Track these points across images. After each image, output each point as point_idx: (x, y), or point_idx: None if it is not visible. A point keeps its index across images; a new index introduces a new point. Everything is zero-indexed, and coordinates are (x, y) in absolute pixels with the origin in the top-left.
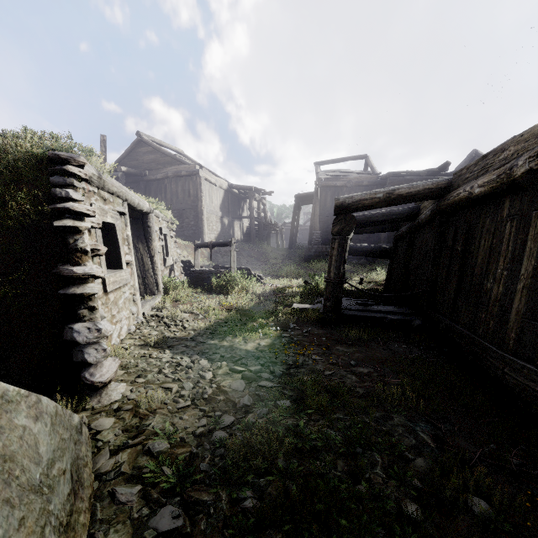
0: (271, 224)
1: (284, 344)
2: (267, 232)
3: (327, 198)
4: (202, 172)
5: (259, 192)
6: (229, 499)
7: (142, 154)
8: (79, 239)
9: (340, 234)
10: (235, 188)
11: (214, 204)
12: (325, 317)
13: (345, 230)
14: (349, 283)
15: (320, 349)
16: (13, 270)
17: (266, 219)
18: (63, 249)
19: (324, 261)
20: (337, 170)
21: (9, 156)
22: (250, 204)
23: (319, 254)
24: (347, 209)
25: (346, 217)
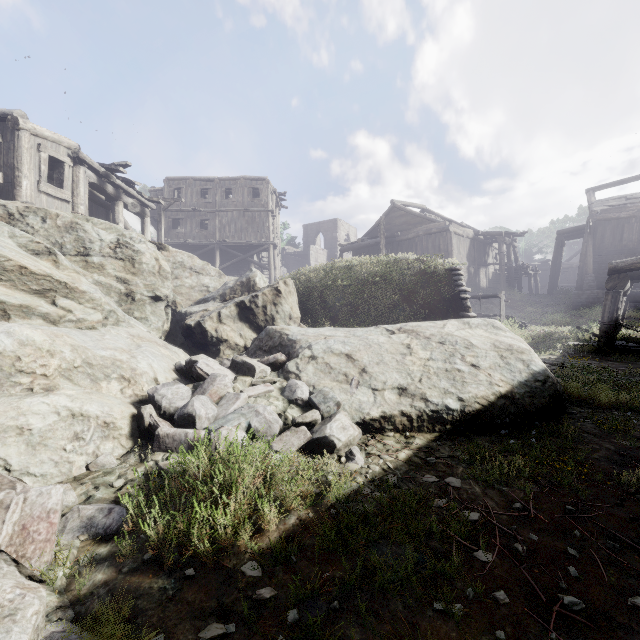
0: (522, 268)
1: (567, 358)
2: (518, 277)
3: (605, 234)
4: (451, 227)
5: (509, 234)
6: (560, 379)
7: (394, 218)
8: (467, 302)
9: (613, 289)
10: (482, 235)
11: (461, 255)
12: (599, 349)
13: (618, 286)
14: (622, 325)
15: (594, 361)
16: (446, 314)
17: (516, 263)
18: (461, 306)
19: (599, 309)
20: (621, 196)
21: (440, 271)
22: (500, 250)
23: (592, 300)
24: (620, 271)
25: (619, 276)
